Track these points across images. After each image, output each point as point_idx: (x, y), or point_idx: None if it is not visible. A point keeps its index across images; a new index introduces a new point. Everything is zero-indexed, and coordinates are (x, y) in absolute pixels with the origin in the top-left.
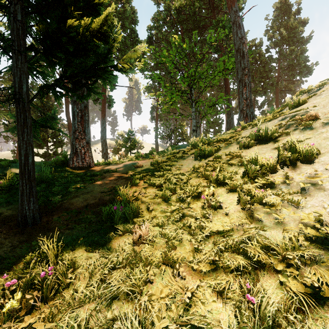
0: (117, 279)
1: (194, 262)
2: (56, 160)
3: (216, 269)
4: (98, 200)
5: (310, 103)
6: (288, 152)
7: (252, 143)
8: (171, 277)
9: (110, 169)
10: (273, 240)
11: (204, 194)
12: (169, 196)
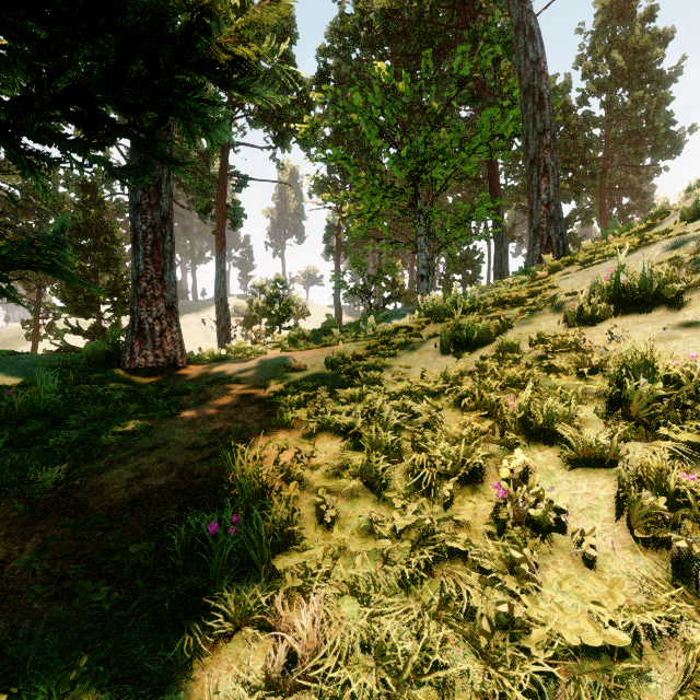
0: None
1: None
2: (92, 351)
3: None
4: (177, 475)
5: None
6: None
7: (603, 311)
8: None
9: (223, 375)
10: None
11: (491, 467)
12: (383, 469)
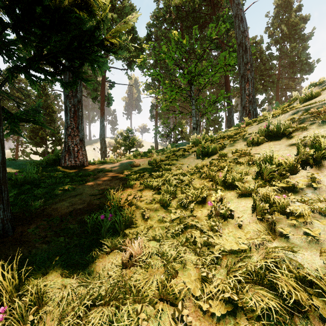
0: (96, 324)
1: (202, 299)
2: (47, 159)
3: (233, 311)
4: (86, 204)
5: (325, 95)
6: (310, 149)
7: (261, 140)
8: (171, 323)
9: (104, 169)
10: (309, 266)
11: (210, 198)
12: (169, 201)
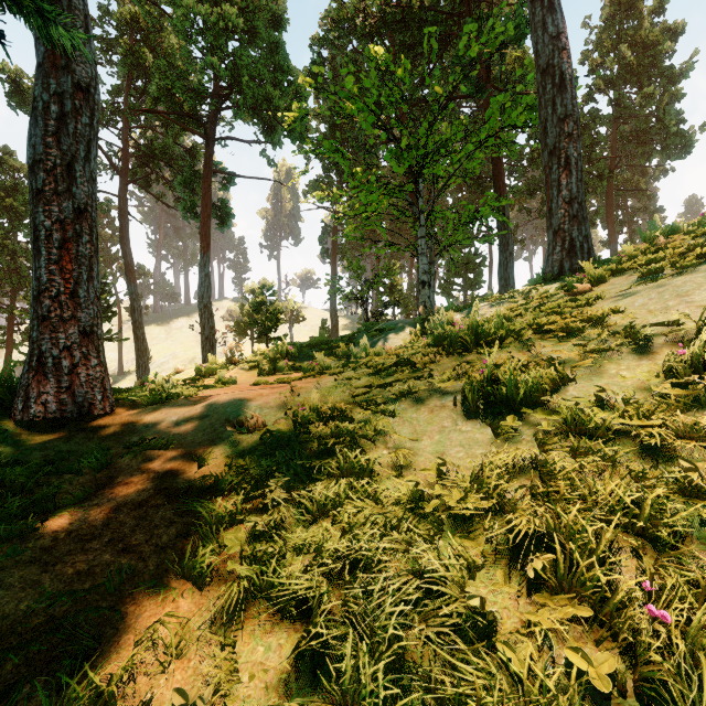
0: None
1: None
2: None
3: None
4: None
5: None
6: None
7: None
8: None
9: (151, 432)
10: None
11: None
12: None
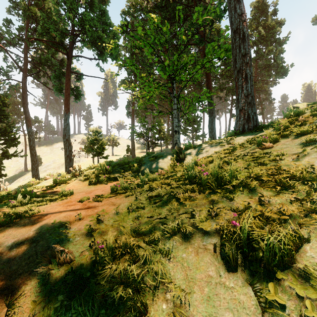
0: None
1: None
2: None
3: None
4: None
5: None
6: None
7: None
8: None
9: None
10: None
11: None
12: None
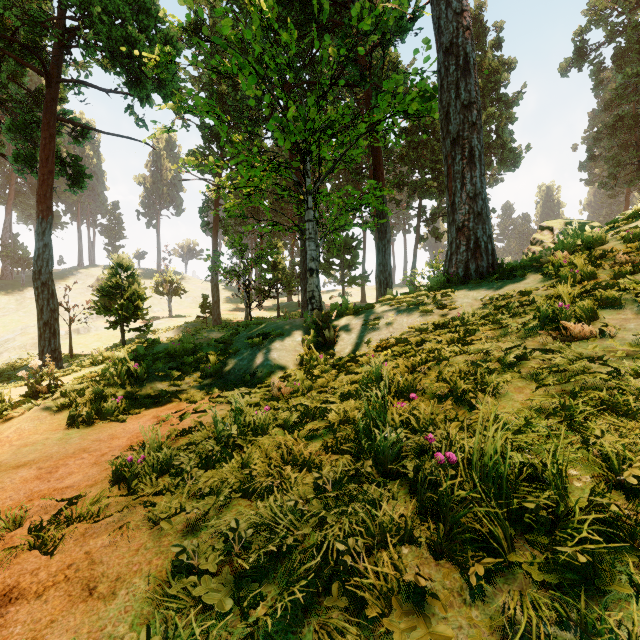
0: None
1: None
2: None
3: None
4: None
5: None
6: None
7: None
8: None
9: None
10: None
11: None
12: None
